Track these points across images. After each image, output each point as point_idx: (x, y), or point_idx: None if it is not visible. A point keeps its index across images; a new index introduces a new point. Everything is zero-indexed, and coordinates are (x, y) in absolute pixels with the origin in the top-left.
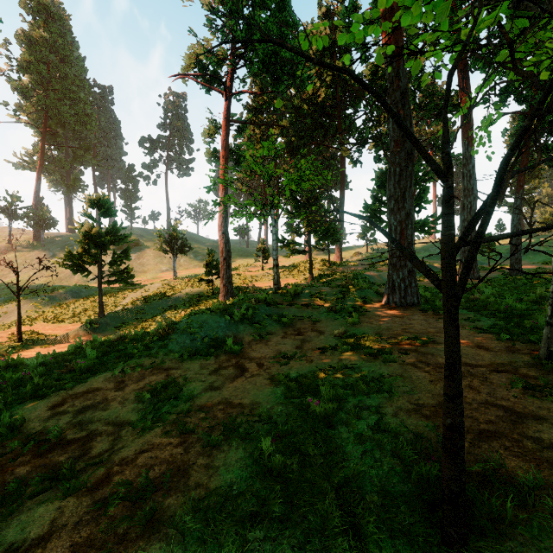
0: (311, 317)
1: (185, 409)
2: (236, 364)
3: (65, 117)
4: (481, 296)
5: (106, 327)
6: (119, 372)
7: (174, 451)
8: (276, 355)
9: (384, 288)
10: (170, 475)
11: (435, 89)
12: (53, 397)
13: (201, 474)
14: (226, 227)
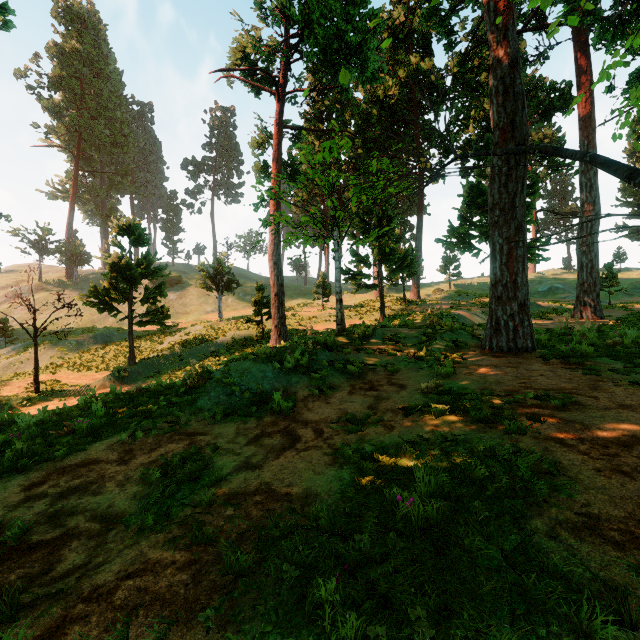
0: (386, 366)
1: (205, 499)
2: (285, 429)
3: (99, 138)
4: (625, 339)
5: (137, 377)
6: (128, 438)
7: (177, 579)
8: (340, 418)
9: (479, 330)
10: (161, 632)
11: (540, 80)
12: (34, 470)
13: (212, 636)
14: (279, 256)
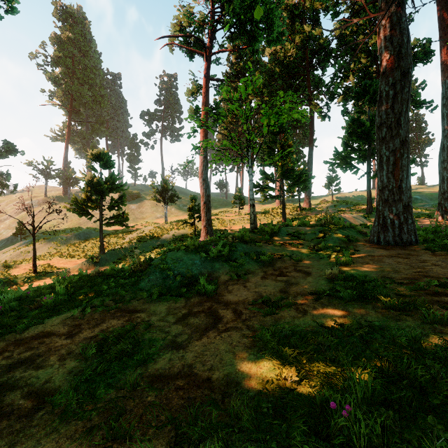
0: (292, 256)
1: (130, 381)
2: (208, 309)
3: (85, 98)
4: None
5: (105, 263)
6: (79, 313)
7: None
8: (256, 300)
9: (362, 228)
10: None
11: None
12: None
13: None
14: (206, 174)
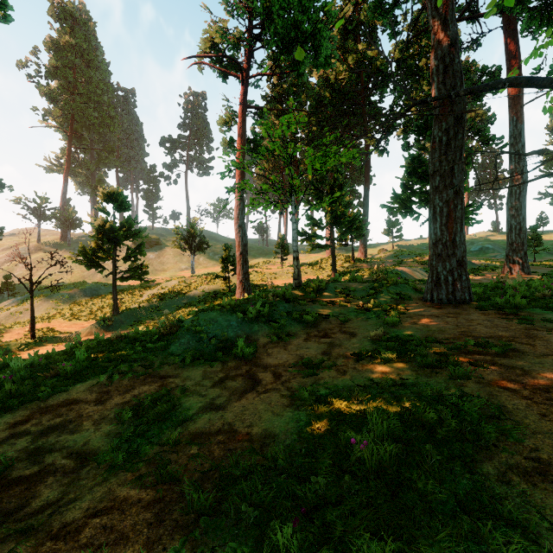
0: (338, 316)
1: (172, 438)
2: (246, 373)
3: (89, 119)
4: None
5: (120, 325)
6: (106, 380)
7: (141, 517)
8: (297, 362)
9: (420, 284)
10: None
11: (473, 65)
12: (20, 410)
13: None
14: (243, 220)
